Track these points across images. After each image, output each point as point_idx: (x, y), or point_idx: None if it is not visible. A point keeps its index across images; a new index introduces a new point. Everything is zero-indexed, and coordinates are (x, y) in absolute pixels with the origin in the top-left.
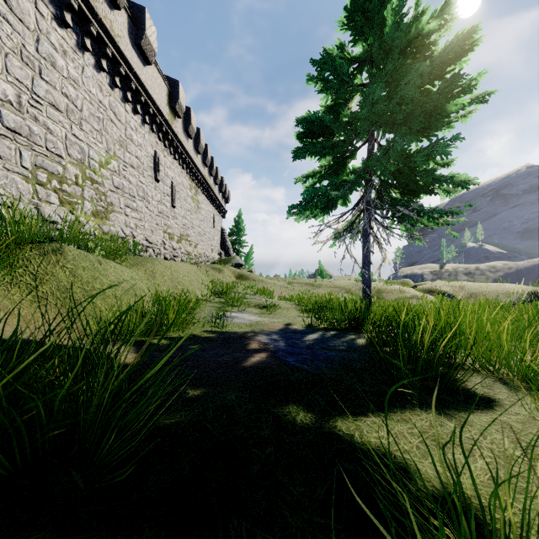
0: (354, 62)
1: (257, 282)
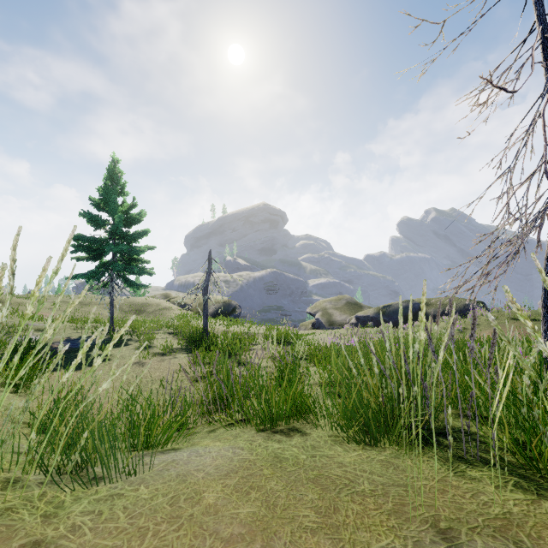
0: (106, 211)
1: (14, 305)
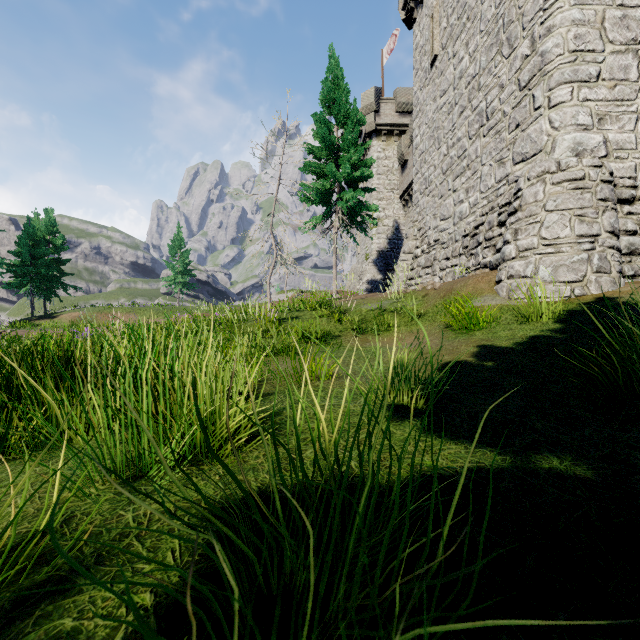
0: None
1: None
